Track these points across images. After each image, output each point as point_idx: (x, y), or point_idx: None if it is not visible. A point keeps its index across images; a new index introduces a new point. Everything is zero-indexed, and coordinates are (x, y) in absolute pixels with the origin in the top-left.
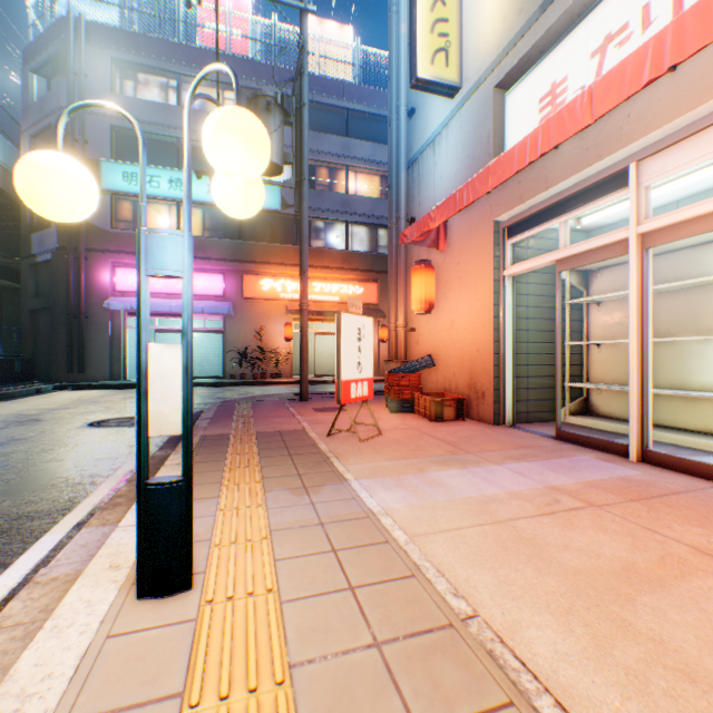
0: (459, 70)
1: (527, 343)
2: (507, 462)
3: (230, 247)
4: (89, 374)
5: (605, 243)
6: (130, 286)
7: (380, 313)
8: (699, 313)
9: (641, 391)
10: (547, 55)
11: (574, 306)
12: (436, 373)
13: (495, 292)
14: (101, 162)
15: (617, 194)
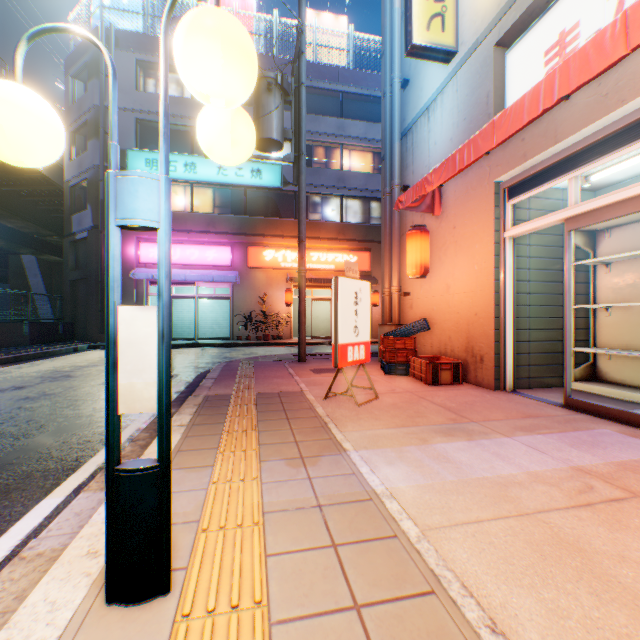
0: (455, 34)
1: (528, 307)
2: (518, 435)
3: (236, 222)
4: None
5: (628, 196)
6: (152, 259)
7: (372, 280)
8: None
9: None
10: (554, 3)
11: (579, 268)
12: (430, 337)
13: (494, 254)
14: (128, 151)
15: None
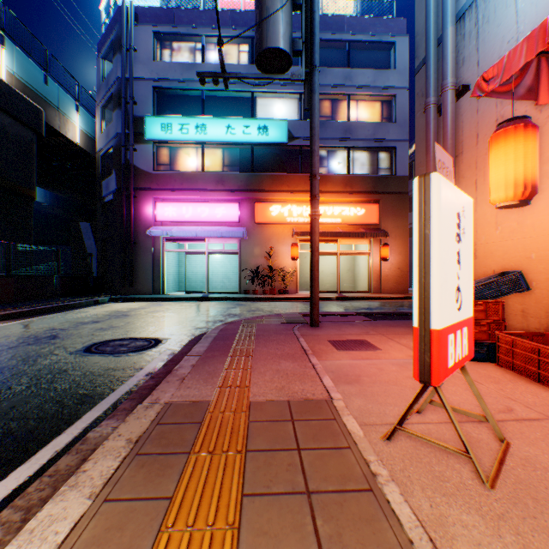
0: None
1: None
2: None
3: (243, 179)
4: (137, 289)
5: None
6: (166, 217)
7: (381, 232)
8: None
9: None
10: None
11: None
12: (520, 300)
13: None
14: (145, 117)
15: None
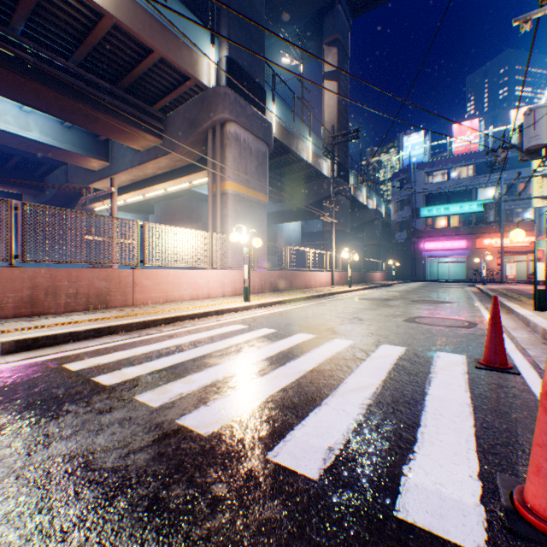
0: (546, 202)
1: None
2: None
3: (468, 229)
4: (415, 278)
5: None
6: (429, 248)
7: None
8: None
9: None
10: None
11: None
12: None
13: None
14: (419, 208)
15: None
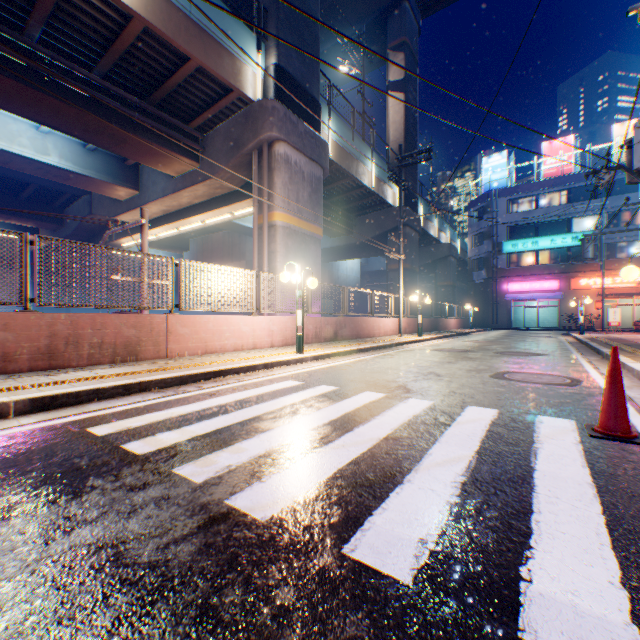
0: None
1: None
2: None
3: (560, 267)
4: (497, 325)
5: None
6: (513, 290)
7: None
8: None
9: None
10: None
11: None
12: None
13: None
14: (502, 242)
15: None
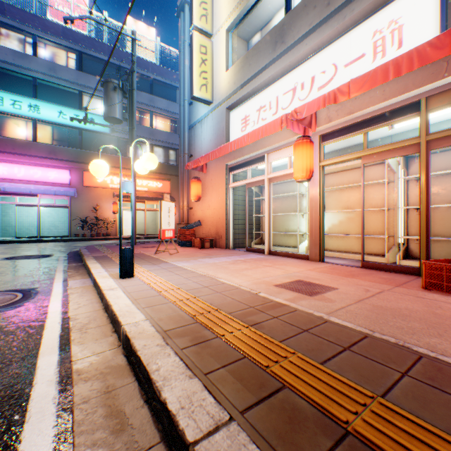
0: (212, 95)
1: (239, 215)
2: (226, 256)
3: (74, 153)
4: None
5: (260, 180)
6: None
7: (172, 199)
8: (292, 205)
9: (269, 231)
10: (244, 103)
11: (257, 200)
12: (202, 229)
13: (226, 194)
14: None
15: (263, 163)
